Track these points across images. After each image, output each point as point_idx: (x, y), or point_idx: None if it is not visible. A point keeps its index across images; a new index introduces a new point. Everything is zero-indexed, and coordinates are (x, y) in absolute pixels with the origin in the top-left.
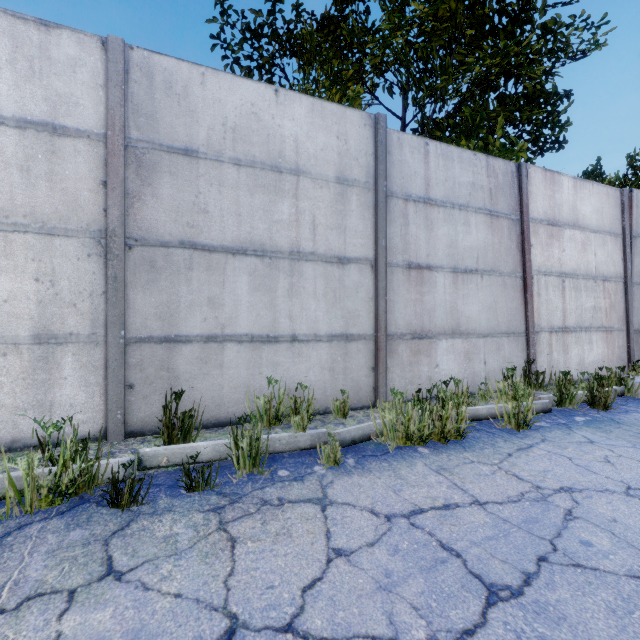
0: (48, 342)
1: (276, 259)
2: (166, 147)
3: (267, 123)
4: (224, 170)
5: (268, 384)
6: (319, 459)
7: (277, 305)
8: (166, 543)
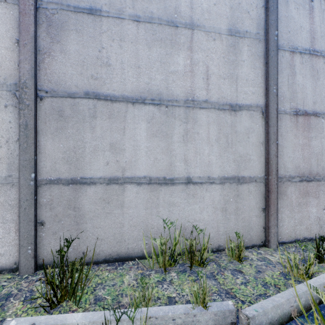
0: None
1: (172, 107)
2: (73, 7)
3: None
4: (124, 26)
5: (163, 227)
6: None
7: (173, 150)
8: None
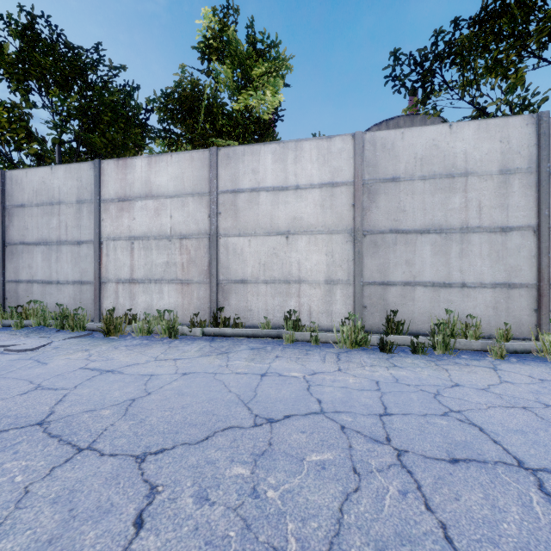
0: (330, 283)
1: (450, 234)
2: (382, 180)
3: (443, 148)
4: (415, 185)
5: (446, 312)
6: (488, 355)
7: (450, 263)
8: (413, 364)
